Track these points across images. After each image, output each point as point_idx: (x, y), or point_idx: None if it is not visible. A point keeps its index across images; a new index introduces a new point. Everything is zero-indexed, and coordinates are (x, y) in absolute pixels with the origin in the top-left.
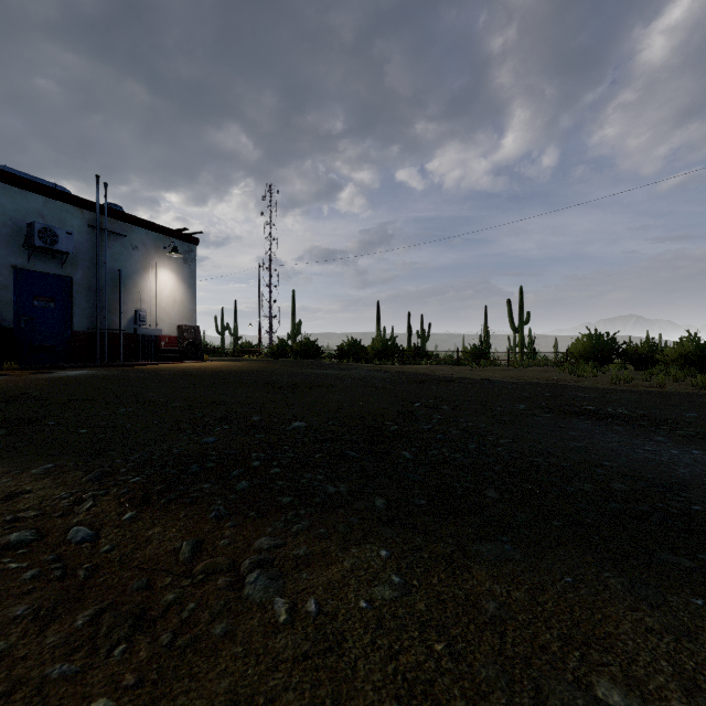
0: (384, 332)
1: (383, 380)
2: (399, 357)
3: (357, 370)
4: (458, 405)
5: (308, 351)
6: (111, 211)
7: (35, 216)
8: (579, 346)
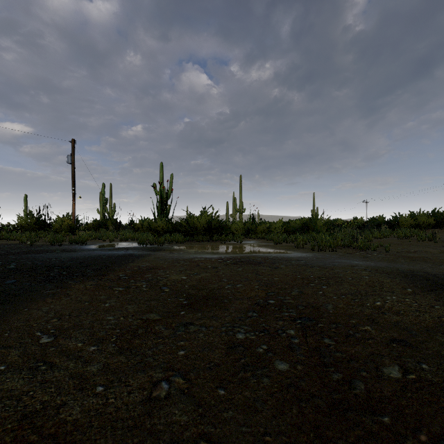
0: None
1: None
2: None
3: None
4: None
5: None
6: None
7: None
8: None
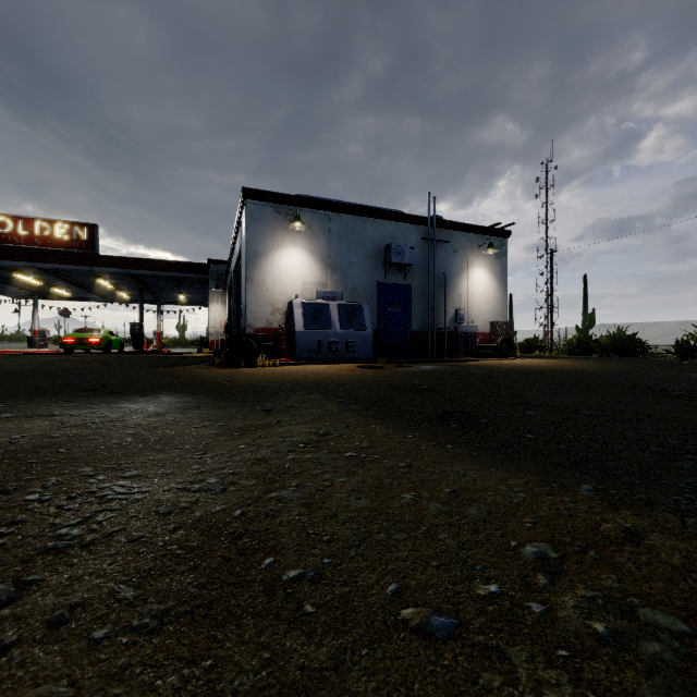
0: None
1: None
2: None
3: None
4: None
5: (624, 346)
6: (438, 221)
7: (389, 239)
8: None
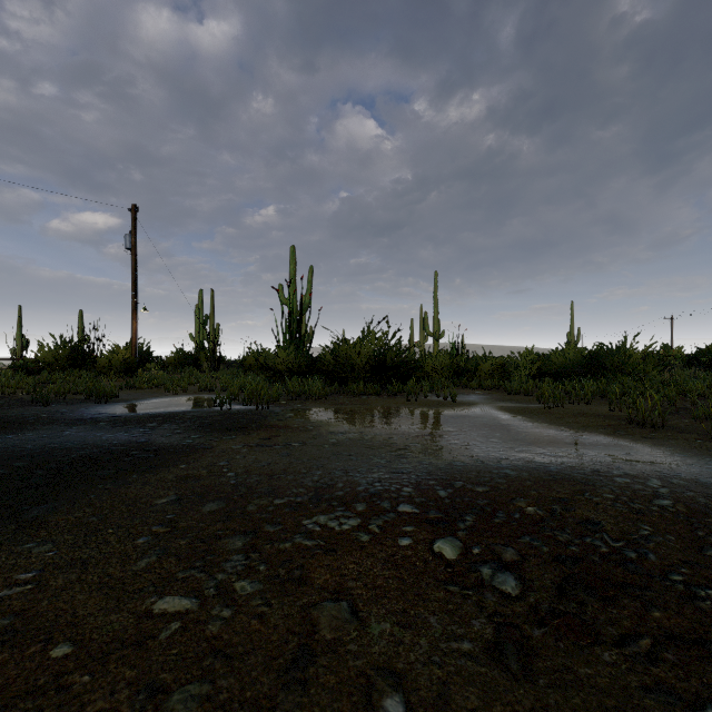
0: None
1: None
2: None
3: None
4: None
5: None
6: None
7: None
8: None
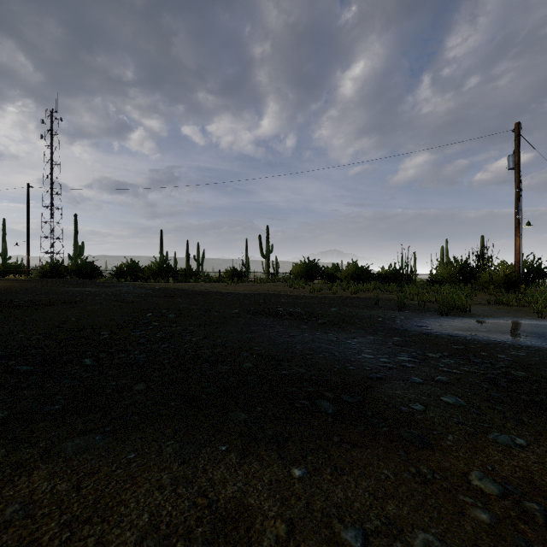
0: (167, 256)
1: (138, 295)
2: (173, 276)
3: (123, 287)
4: (184, 313)
5: (85, 271)
6: None
7: None
8: (298, 268)
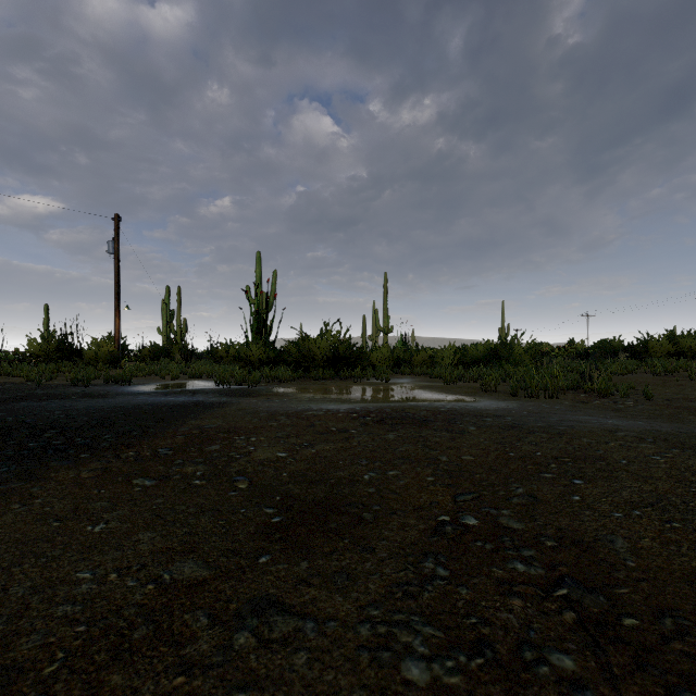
0: None
1: None
2: None
3: None
4: None
5: None
6: None
7: None
8: None
